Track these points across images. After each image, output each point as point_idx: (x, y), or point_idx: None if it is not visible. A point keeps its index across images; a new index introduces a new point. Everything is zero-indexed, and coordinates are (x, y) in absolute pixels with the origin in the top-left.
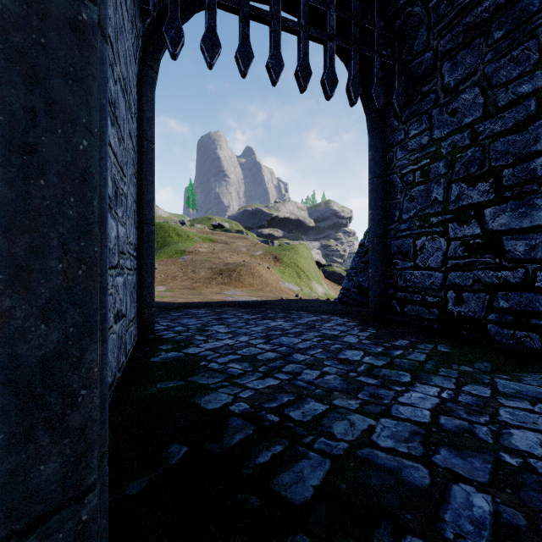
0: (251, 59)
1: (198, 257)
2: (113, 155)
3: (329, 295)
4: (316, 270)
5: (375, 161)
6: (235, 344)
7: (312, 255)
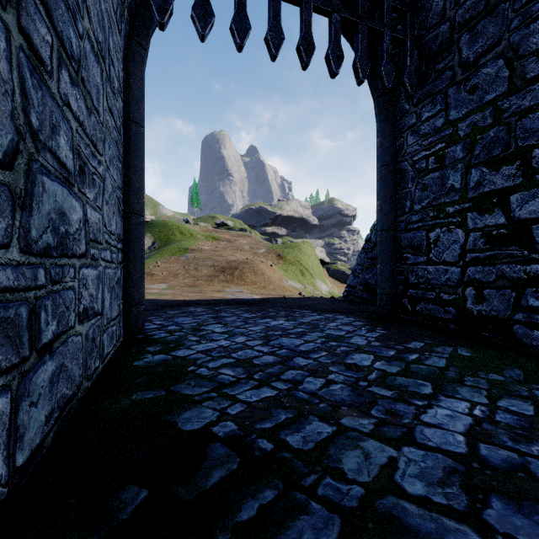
0: (247, 30)
1: (201, 255)
2: (75, 121)
3: (332, 293)
4: (320, 268)
5: (384, 148)
6: (231, 345)
7: (316, 253)
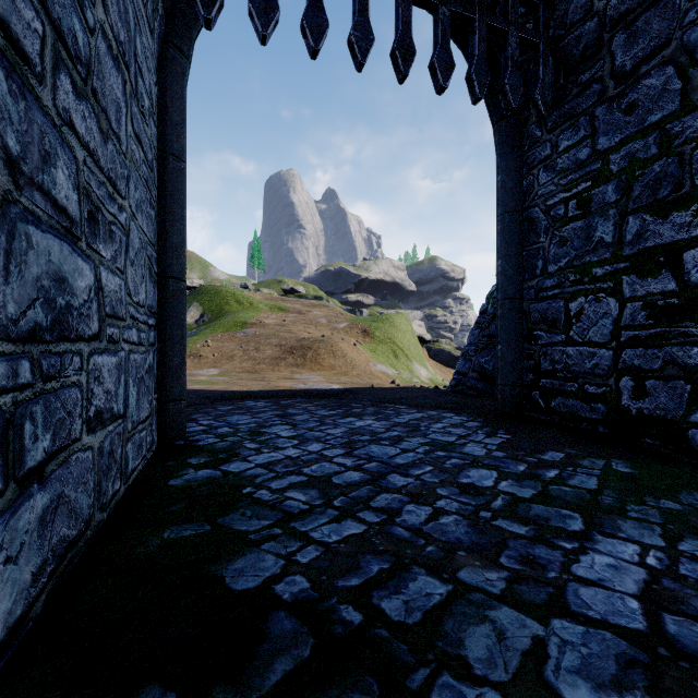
0: (324, 29)
1: (263, 331)
2: (82, 149)
3: (435, 380)
4: (418, 348)
5: (507, 189)
6: (301, 456)
7: (413, 328)
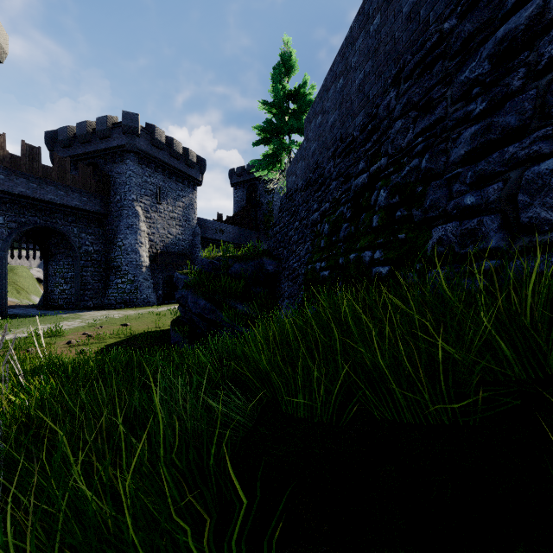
0: None
1: None
2: None
3: None
4: (36, 286)
5: (45, 267)
6: None
7: (33, 273)
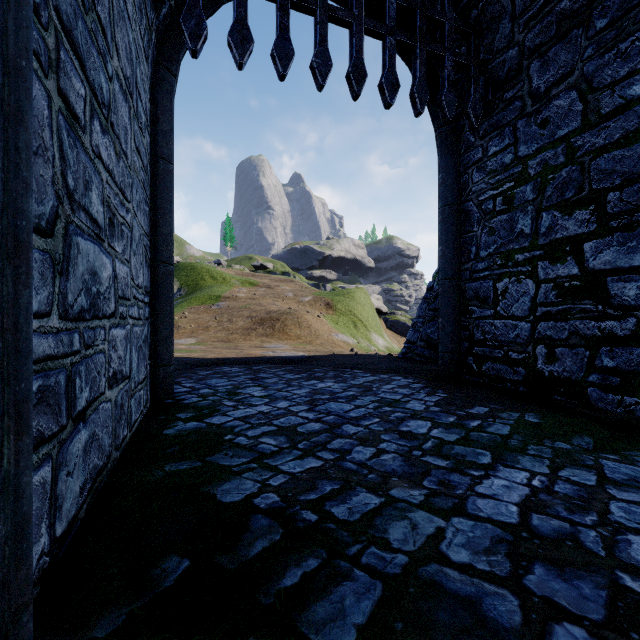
0: (291, 57)
1: (236, 304)
2: (105, 171)
3: (391, 348)
4: (376, 319)
5: (446, 185)
6: (272, 411)
7: (372, 301)
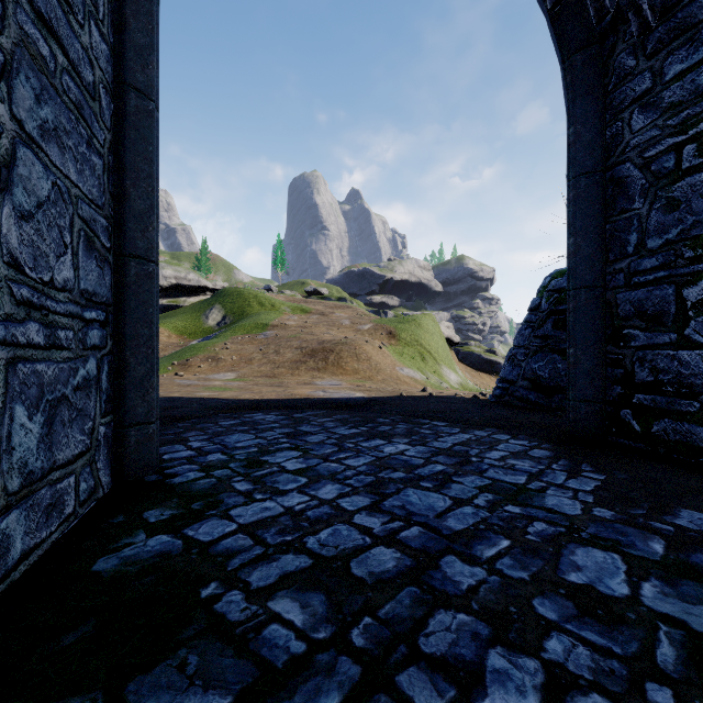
0: None
1: (284, 333)
2: None
3: (465, 385)
4: (446, 350)
5: (583, 143)
6: (308, 509)
7: (441, 329)
